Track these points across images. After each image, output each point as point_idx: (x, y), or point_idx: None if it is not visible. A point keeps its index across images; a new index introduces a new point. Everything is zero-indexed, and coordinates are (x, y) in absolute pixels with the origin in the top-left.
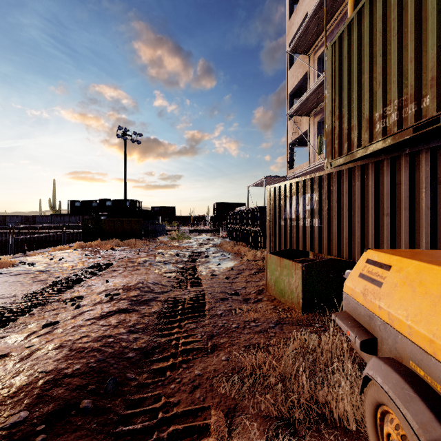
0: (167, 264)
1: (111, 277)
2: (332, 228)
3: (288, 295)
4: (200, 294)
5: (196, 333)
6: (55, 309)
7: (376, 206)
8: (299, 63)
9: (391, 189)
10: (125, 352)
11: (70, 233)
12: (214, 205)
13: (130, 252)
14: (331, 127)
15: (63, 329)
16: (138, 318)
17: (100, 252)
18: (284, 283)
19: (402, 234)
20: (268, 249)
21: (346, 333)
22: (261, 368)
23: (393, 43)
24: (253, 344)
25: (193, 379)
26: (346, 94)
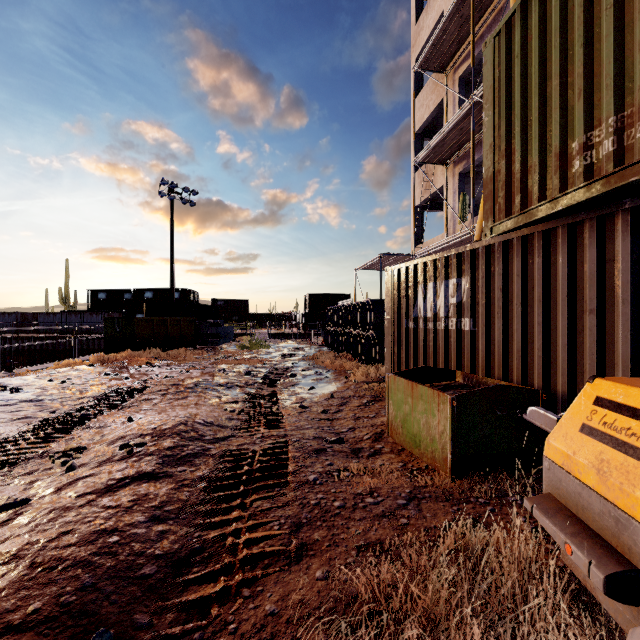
0: (231, 388)
1: (139, 411)
2: (493, 333)
3: (426, 445)
4: (281, 443)
5: (271, 519)
6: (32, 473)
7: (571, 297)
8: (431, 86)
9: (597, 269)
10: (137, 565)
11: (90, 339)
12: (305, 298)
13: (176, 369)
14: (491, 171)
15: (32, 516)
16: (171, 491)
17: (129, 369)
18: (420, 425)
19: (618, 344)
20: (388, 365)
21: (562, 547)
22: (389, 598)
23: (605, 20)
24: (371, 543)
25: (261, 623)
26: (519, 114)
